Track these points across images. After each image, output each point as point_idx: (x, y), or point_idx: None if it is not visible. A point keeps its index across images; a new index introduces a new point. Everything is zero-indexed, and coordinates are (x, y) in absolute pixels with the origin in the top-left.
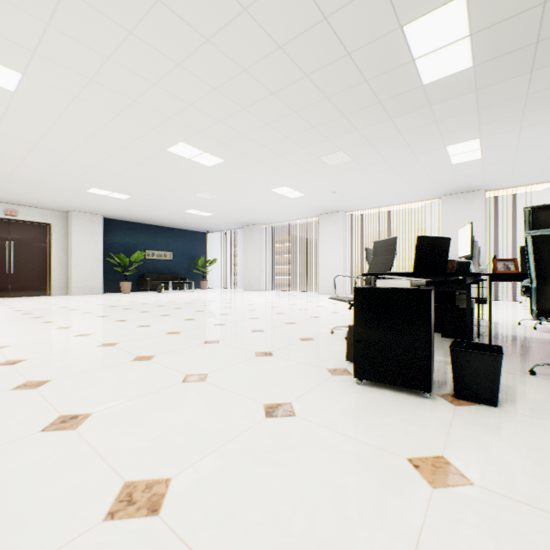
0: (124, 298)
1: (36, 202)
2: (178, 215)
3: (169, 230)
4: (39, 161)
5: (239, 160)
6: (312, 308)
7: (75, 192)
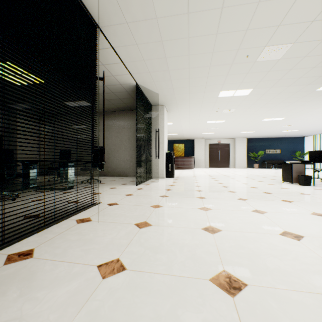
0: (252, 169)
1: (225, 137)
2: (279, 133)
3: (278, 139)
4: (227, 130)
5: (291, 116)
6: None
7: (236, 133)
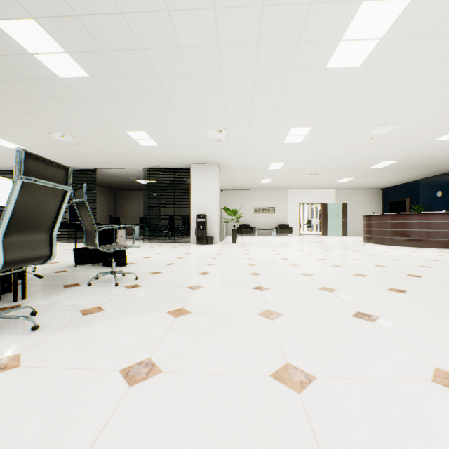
0: None
1: None
2: None
3: None
4: None
5: None
6: (311, 446)
7: None
